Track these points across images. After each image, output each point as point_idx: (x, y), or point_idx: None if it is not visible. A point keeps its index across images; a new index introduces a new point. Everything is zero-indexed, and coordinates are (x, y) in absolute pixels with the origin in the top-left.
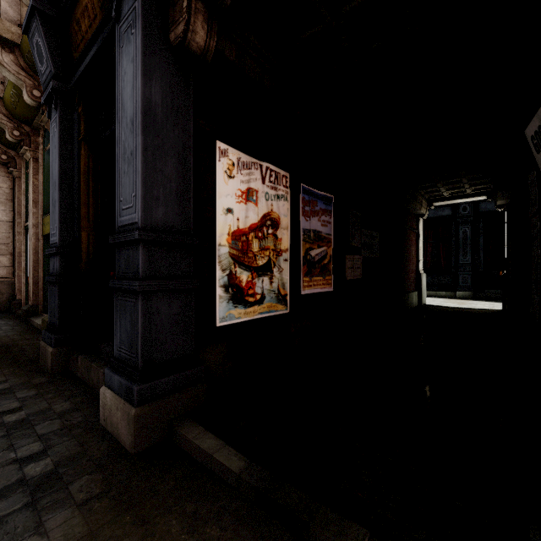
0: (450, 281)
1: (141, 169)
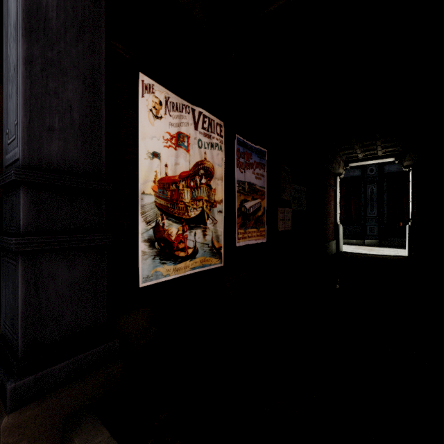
0: (359, 231)
1: (23, 86)
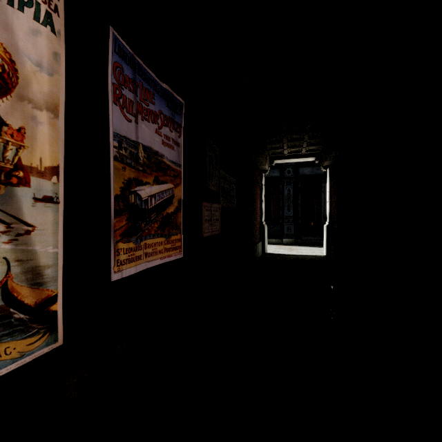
0: (278, 231)
1: None
